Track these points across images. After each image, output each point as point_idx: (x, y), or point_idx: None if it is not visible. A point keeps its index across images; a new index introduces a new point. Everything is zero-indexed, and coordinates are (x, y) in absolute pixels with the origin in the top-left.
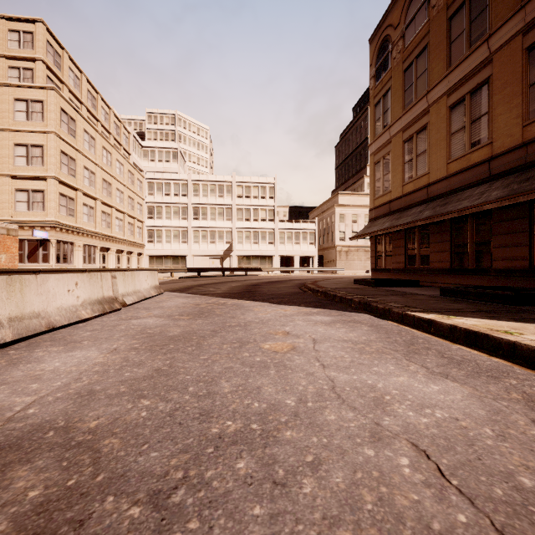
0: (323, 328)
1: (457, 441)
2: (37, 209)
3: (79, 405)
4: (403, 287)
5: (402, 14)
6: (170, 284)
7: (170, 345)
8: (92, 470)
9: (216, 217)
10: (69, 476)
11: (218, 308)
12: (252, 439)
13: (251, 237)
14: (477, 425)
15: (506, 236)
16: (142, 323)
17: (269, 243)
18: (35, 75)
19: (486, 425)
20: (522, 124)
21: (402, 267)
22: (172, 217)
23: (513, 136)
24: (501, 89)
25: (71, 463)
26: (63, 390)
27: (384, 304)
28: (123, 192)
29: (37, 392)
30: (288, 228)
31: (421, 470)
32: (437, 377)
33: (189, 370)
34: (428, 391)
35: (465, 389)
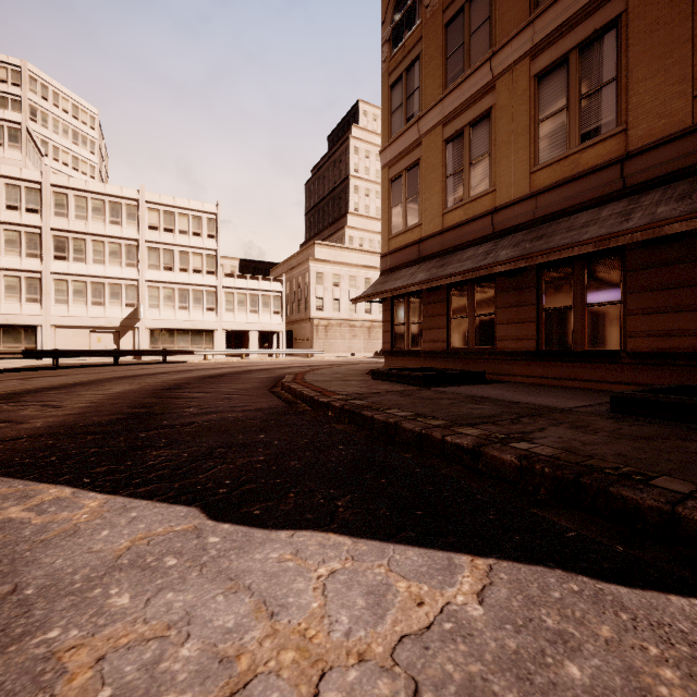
0: None
1: None
2: None
3: None
4: (467, 384)
5: None
6: None
7: None
8: None
9: (106, 259)
10: None
11: None
12: None
13: (175, 298)
14: None
15: (658, 293)
16: None
17: (208, 310)
18: None
19: None
20: (691, 93)
21: (442, 349)
22: (3, 250)
23: (673, 116)
24: (645, 34)
25: None
26: None
27: (680, 497)
28: None
29: None
30: (240, 287)
31: None
32: None
33: None
34: None
35: None
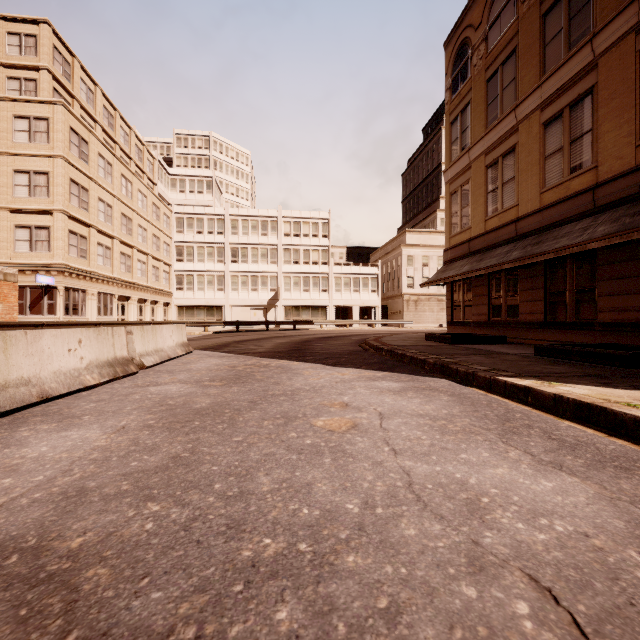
0: (391, 397)
1: (594, 573)
2: (41, 249)
3: (62, 512)
4: (486, 344)
5: (484, 12)
6: (202, 341)
7: (195, 422)
8: (61, 623)
9: (259, 260)
10: (25, 636)
11: (259, 371)
12: (300, 568)
13: (300, 284)
14: (617, 544)
15: (615, 281)
16: (162, 390)
17: (322, 291)
18: (39, 87)
19: (630, 544)
20: (634, 144)
21: (484, 320)
22: (206, 260)
23: (624, 159)
24: (608, 100)
25: (33, 611)
26: (45, 488)
27: (466, 367)
28: (146, 229)
29: (8, 491)
30: (346, 273)
31: (550, 624)
32: (548, 468)
33: (217, 458)
34: (539, 490)
35: (588, 486)
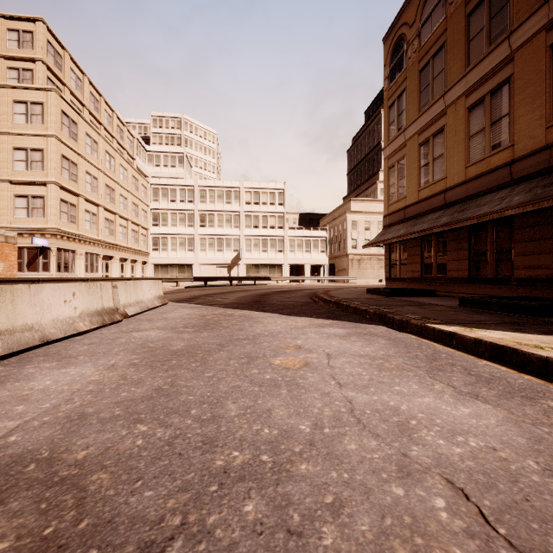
0: (337, 341)
1: (498, 477)
2: (37, 215)
3: (68, 432)
4: (419, 297)
5: (418, 12)
6: (175, 294)
7: (173, 361)
8: (74, 514)
9: (224, 224)
10: (47, 523)
11: (225, 319)
12: (262, 474)
13: (259, 245)
14: (519, 456)
15: (529, 243)
16: (144, 335)
17: (279, 251)
18: (35, 76)
19: (529, 456)
20: (545, 126)
21: (418, 276)
22: (178, 224)
23: (536, 138)
24: (523, 88)
25: (51, 505)
26: (52, 413)
27: (401, 315)
28: (127, 198)
29: (22, 415)
30: (298, 236)
31: (461, 514)
32: (466, 398)
33: (192, 390)
34: (458, 415)
35: (498, 412)
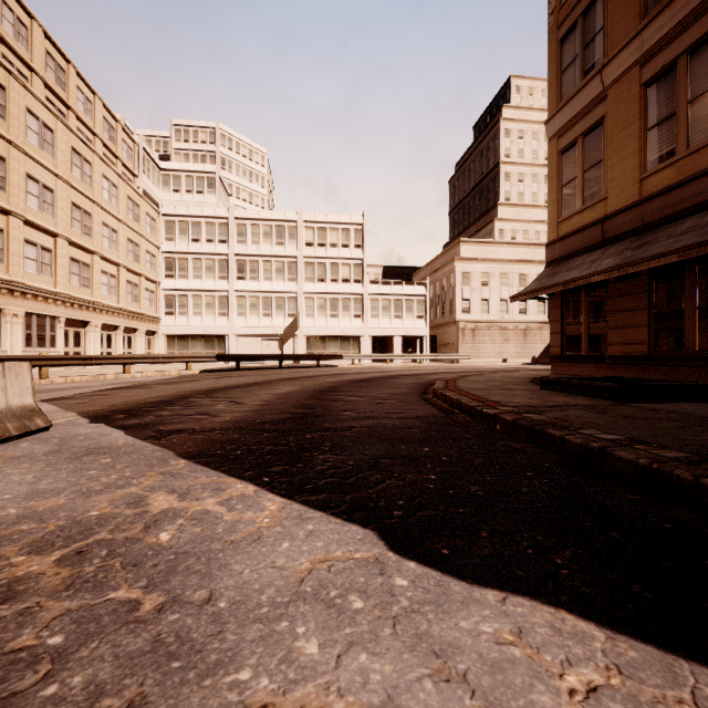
0: None
1: None
2: None
3: None
4: (689, 401)
5: None
6: (152, 388)
7: None
8: None
9: (273, 276)
10: None
11: None
12: None
13: (326, 307)
14: None
15: None
16: None
17: (355, 317)
18: None
19: None
20: None
21: (639, 354)
22: (204, 276)
23: None
24: None
25: None
26: None
27: None
28: (116, 231)
29: None
30: (384, 293)
31: None
32: None
33: None
34: None
35: None
